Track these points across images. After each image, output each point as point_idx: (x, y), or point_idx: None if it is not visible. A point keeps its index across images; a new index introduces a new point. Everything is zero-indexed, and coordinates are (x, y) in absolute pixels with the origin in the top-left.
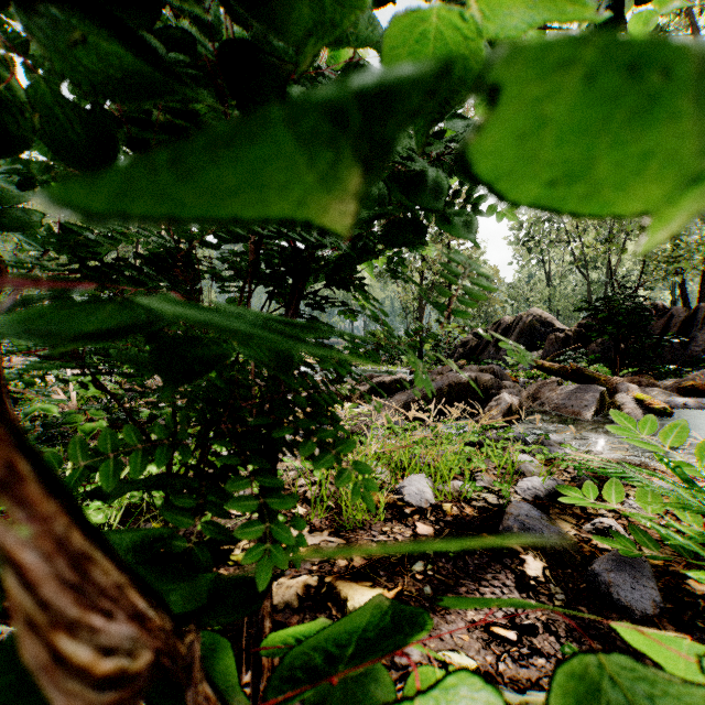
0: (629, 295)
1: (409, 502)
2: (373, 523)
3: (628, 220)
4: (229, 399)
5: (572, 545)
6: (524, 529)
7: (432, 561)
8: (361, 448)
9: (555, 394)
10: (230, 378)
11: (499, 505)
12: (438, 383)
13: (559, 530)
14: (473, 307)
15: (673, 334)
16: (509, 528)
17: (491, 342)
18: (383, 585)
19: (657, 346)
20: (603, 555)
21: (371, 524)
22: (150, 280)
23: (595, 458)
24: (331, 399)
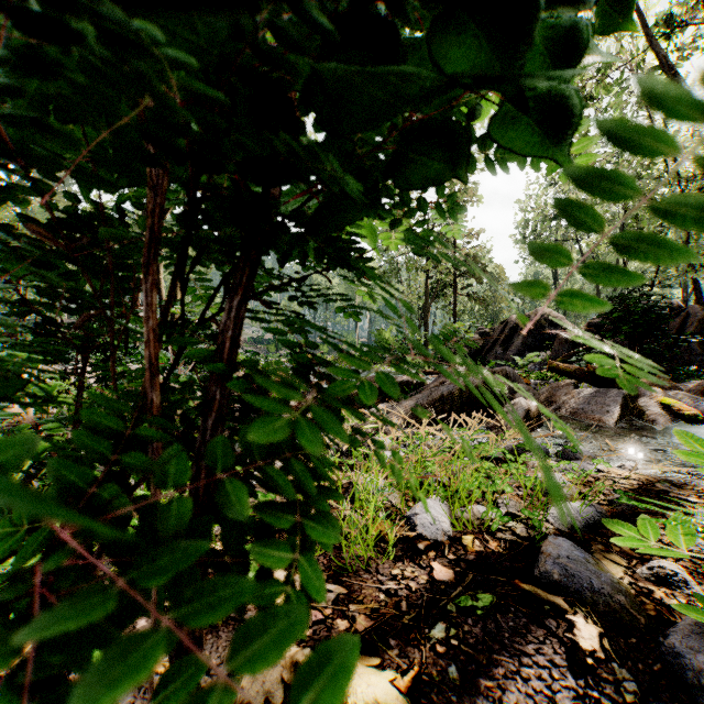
0: (645, 293)
1: (422, 535)
2: (381, 563)
3: (643, 215)
4: (85, 484)
5: (631, 601)
6: (567, 576)
7: (455, 622)
8: (366, 466)
9: (572, 398)
10: (111, 429)
11: (530, 538)
12: (449, 387)
13: (611, 578)
14: (623, 285)
15: (690, 333)
16: (547, 573)
17: (498, 341)
18: (395, 663)
19: (673, 346)
20: (680, 623)
21: (378, 565)
22: (12, 250)
23: (631, 476)
24: (306, 474)
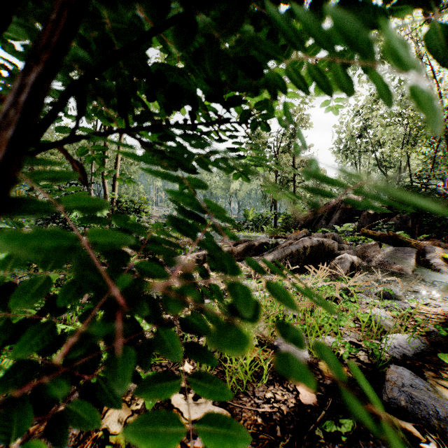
0: (424, 184)
1: None
2: (256, 387)
3: (422, 132)
4: None
5: None
6: (413, 403)
7: None
8: None
9: (379, 254)
10: None
11: (372, 364)
12: (296, 246)
13: None
14: None
15: None
16: (395, 399)
17: (323, 216)
18: None
19: (441, 219)
20: None
21: (254, 388)
22: None
23: (437, 312)
24: None
